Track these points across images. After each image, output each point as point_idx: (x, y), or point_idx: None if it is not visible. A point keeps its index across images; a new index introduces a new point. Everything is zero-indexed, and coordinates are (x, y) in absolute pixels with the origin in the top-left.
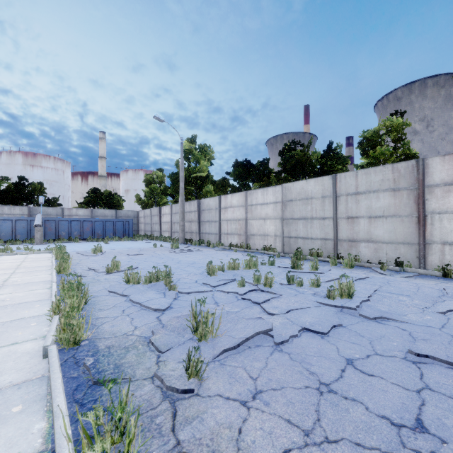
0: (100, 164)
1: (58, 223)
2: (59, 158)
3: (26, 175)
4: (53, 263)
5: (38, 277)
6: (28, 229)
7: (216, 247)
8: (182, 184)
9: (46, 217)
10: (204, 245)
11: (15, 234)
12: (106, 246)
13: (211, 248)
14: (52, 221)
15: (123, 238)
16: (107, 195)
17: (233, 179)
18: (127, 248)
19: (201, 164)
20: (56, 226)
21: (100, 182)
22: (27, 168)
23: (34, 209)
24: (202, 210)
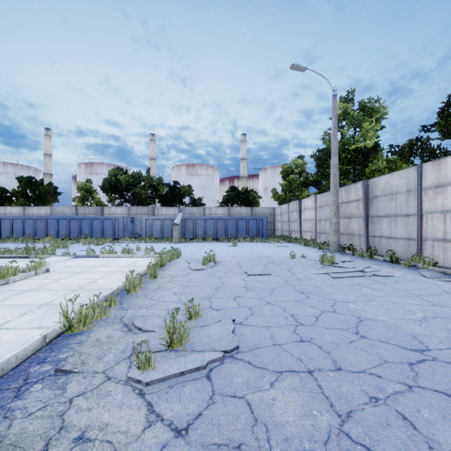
0: (242, 166)
1: (195, 222)
2: (209, 166)
3: (188, 183)
4: (110, 289)
5: (17, 342)
6: (172, 228)
7: (423, 269)
8: (334, 159)
9: (185, 216)
10: (381, 258)
11: (162, 232)
12: (231, 250)
13: (407, 270)
14: (190, 220)
15: (255, 239)
16: (244, 193)
17: (442, 134)
18: (253, 255)
19: (364, 129)
20: (194, 225)
21: (242, 183)
22: (189, 177)
23: (183, 210)
24: (371, 197)
